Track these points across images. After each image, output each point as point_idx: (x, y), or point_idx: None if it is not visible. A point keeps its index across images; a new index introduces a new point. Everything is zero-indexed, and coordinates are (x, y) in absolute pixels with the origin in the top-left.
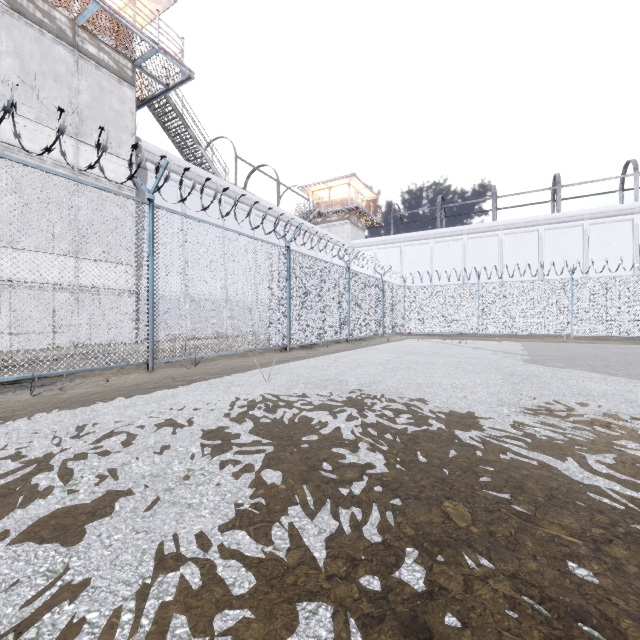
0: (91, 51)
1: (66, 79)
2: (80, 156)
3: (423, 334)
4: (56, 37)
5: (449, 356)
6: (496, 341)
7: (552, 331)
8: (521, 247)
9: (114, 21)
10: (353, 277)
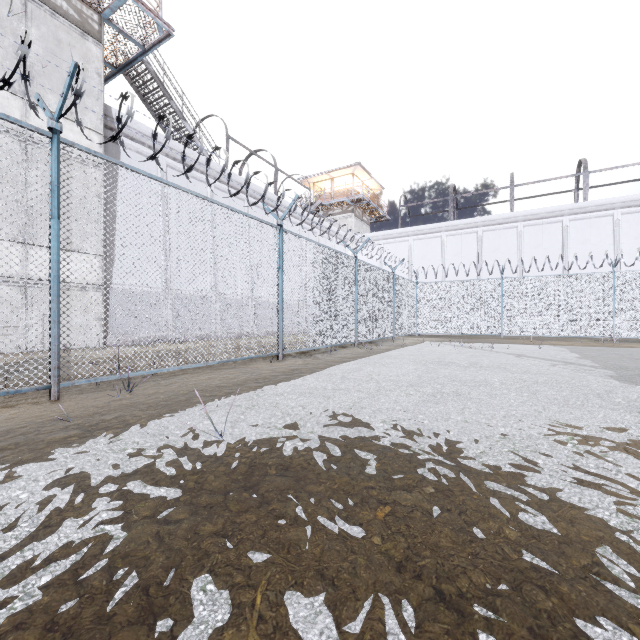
0: None
1: (10, 24)
2: (30, 120)
3: (434, 335)
4: None
5: (498, 369)
6: (531, 345)
7: (590, 333)
8: (543, 240)
9: None
10: (361, 269)
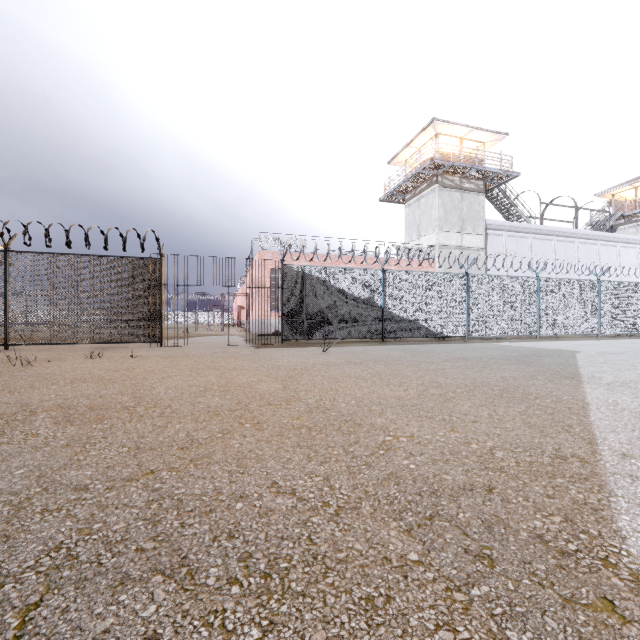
0: (466, 186)
1: (458, 206)
2: (462, 240)
3: None
4: (454, 189)
5: None
6: None
7: None
8: None
9: (481, 170)
10: None
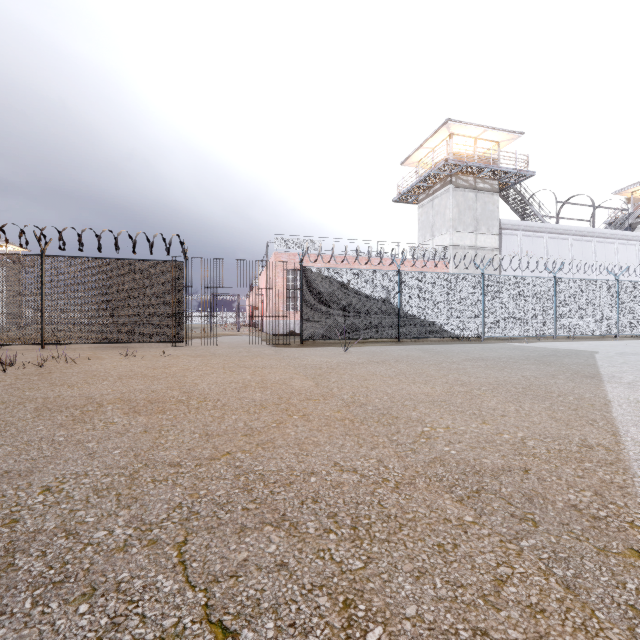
0: (481, 186)
1: (472, 206)
2: (477, 240)
3: None
4: (468, 189)
5: None
6: None
7: None
8: None
9: (495, 170)
10: None
